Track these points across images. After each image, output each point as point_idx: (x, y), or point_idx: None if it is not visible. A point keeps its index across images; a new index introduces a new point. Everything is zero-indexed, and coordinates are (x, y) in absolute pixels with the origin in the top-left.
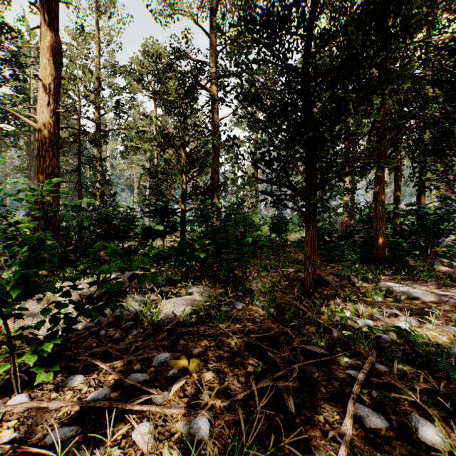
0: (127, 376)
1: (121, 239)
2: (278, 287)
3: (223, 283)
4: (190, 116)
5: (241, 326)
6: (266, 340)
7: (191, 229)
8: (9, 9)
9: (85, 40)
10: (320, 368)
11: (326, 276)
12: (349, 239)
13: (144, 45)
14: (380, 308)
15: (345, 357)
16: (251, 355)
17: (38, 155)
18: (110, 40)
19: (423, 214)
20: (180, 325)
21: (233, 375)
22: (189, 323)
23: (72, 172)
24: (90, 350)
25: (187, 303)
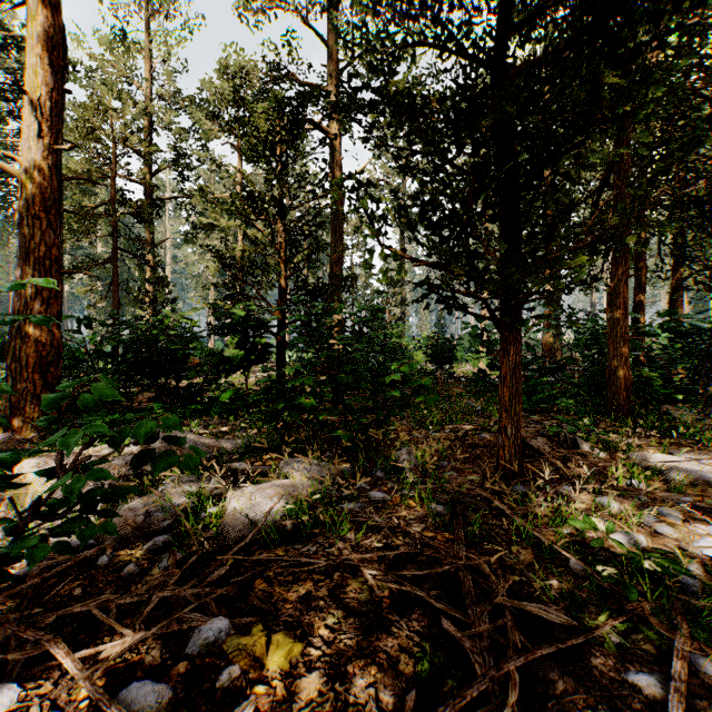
0: (122, 686)
1: (170, 372)
2: (448, 460)
3: (348, 453)
4: (291, 159)
5: (381, 546)
6: (434, 582)
7: (298, 358)
8: (5, 3)
9: (125, 51)
10: (565, 663)
11: (533, 440)
12: (557, 374)
13: (222, 59)
14: (648, 504)
15: (612, 632)
16: (406, 624)
17: (22, 225)
18: (168, 54)
19: (690, 330)
20: (261, 544)
21: (366, 683)
22: (279, 537)
23: (103, 263)
24: (63, 608)
25: (278, 497)
